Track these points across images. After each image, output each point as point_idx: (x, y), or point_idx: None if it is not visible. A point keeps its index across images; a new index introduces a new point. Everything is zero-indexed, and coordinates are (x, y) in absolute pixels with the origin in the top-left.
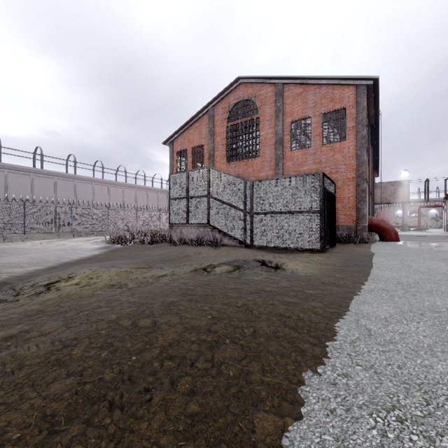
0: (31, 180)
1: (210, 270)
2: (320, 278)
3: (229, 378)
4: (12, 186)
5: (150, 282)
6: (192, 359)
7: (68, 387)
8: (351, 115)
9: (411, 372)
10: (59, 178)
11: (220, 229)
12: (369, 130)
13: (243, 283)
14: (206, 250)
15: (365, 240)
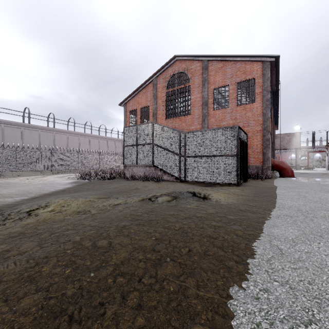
0: (21, 132)
1: (154, 200)
2: (238, 206)
3: (170, 293)
4: (7, 136)
5: (108, 209)
6: (139, 275)
7: (36, 302)
8: (258, 84)
9: (320, 288)
10: (42, 131)
11: (161, 169)
12: (272, 95)
13: (179, 210)
14: (151, 184)
15: (269, 176)
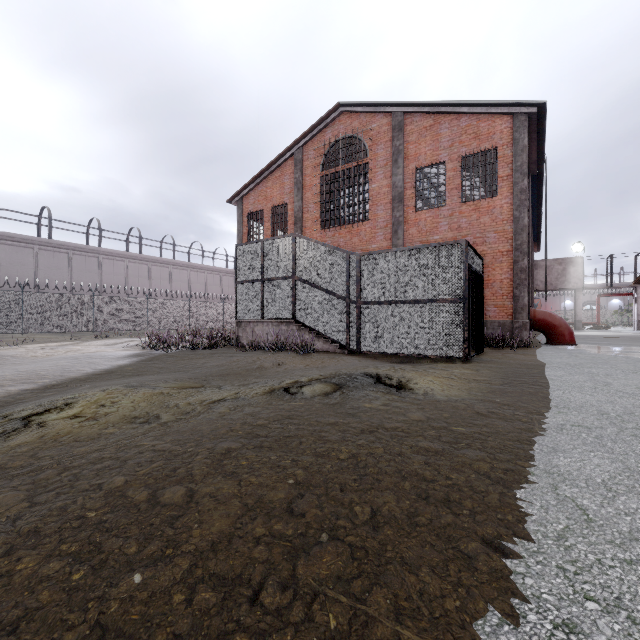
0: (34, 255)
1: (295, 391)
2: (472, 404)
3: (329, 636)
4: (5, 264)
5: (198, 412)
6: (253, 583)
7: None
8: (504, 159)
9: None
10: (76, 253)
11: (312, 328)
12: (530, 182)
13: (348, 414)
14: (291, 358)
15: (527, 343)
